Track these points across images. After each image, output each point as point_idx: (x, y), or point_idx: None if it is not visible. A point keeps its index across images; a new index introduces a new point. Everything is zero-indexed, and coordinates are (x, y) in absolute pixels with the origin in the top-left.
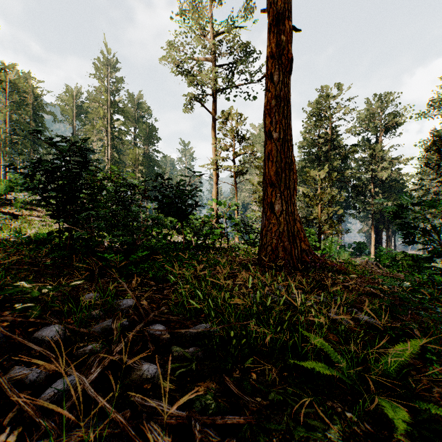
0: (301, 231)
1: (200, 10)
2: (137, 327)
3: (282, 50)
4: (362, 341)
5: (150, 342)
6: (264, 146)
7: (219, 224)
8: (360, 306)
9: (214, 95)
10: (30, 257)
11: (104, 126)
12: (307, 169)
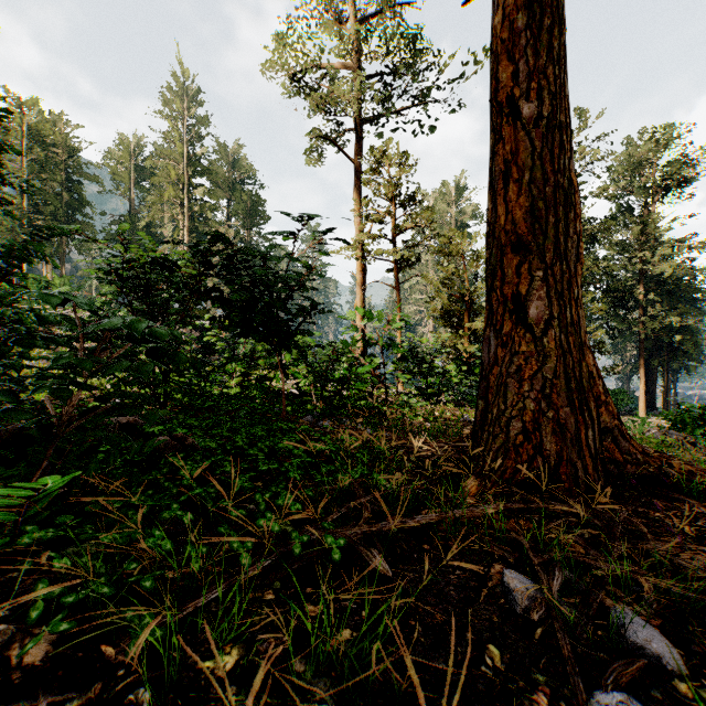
0: (597, 375)
1: None
2: None
3: None
4: None
5: None
6: (492, 149)
7: (368, 358)
8: None
9: (358, 130)
10: None
11: (178, 196)
12: None
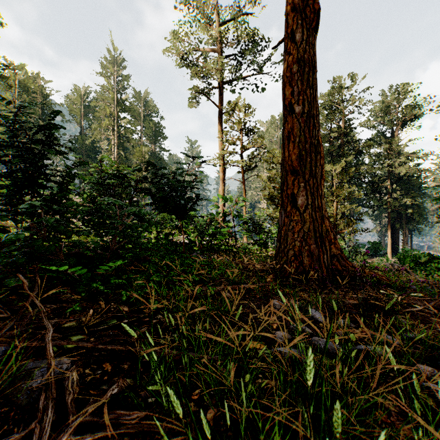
0: (330, 230)
1: None
2: None
3: (307, 1)
4: None
5: None
6: (283, 125)
7: (226, 223)
8: None
9: (221, 88)
10: None
11: (111, 124)
12: None
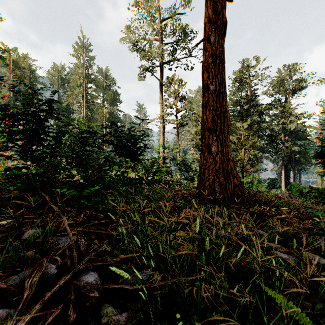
0: (234, 168)
1: (151, 1)
2: (61, 280)
3: (218, 16)
4: (323, 291)
5: (72, 305)
6: (202, 98)
7: (165, 164)
8: (300, 240)
9: (161, 67)
10: (3, 190)
11: (81, 92)
12: (233, 122)
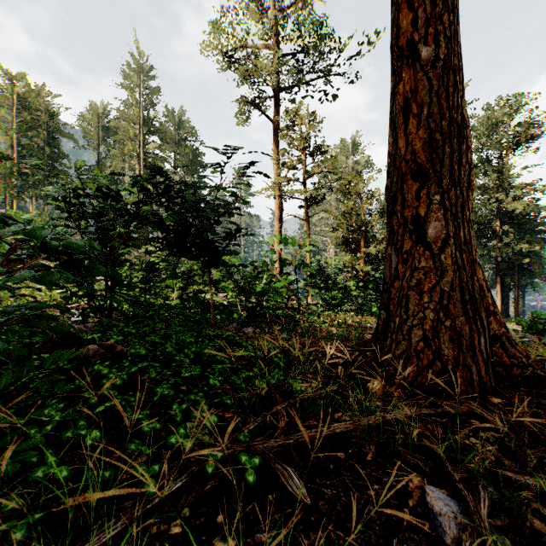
0: (486, 288)
1: None
2: None
3: None
4: None
5: None
6: (393, 90)
7: (284, 275)
8: None
9: (276, 96)
10: None
11: (135, 150)
12: None
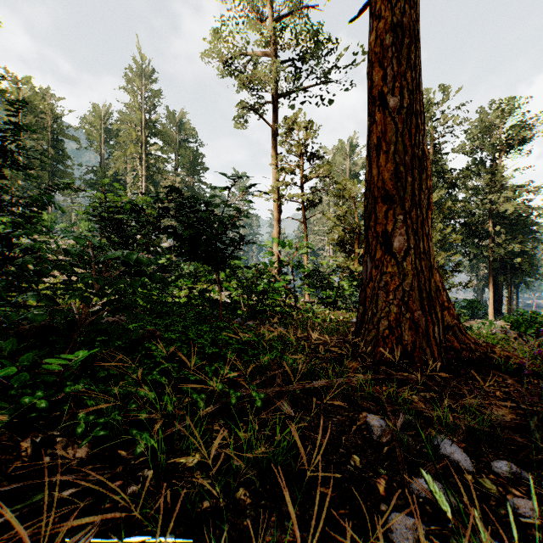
0: (442, 288)
1: None
2: None
3: None
4: None
5: None
6: (369, 128)
7: (282, 276)
8: None
9: (275, 102)
10: None
11: (137, 151)
12: None
